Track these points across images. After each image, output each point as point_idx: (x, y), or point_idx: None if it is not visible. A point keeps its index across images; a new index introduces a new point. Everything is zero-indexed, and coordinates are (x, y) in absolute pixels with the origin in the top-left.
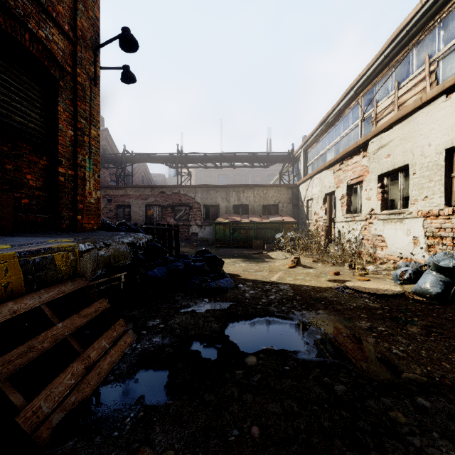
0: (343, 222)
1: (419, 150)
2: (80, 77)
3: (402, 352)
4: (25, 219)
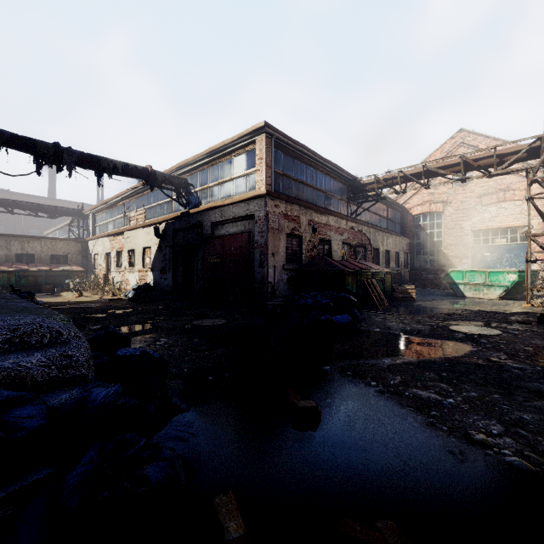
0: (115, 272)
1: (138, 244)
2: None
3: (103, 304)
4: None
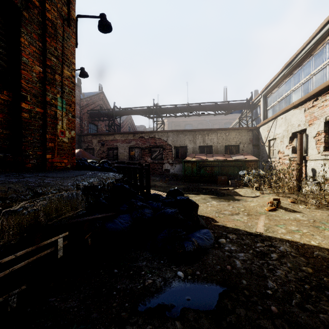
0: (320, 160)
1: None
2: (50, 14)
3: None
4: None
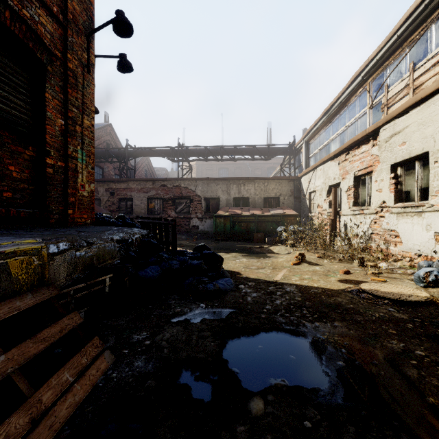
0: (350, 215)
1: None
2: (71, 63)
3: None
4: (5, 214)
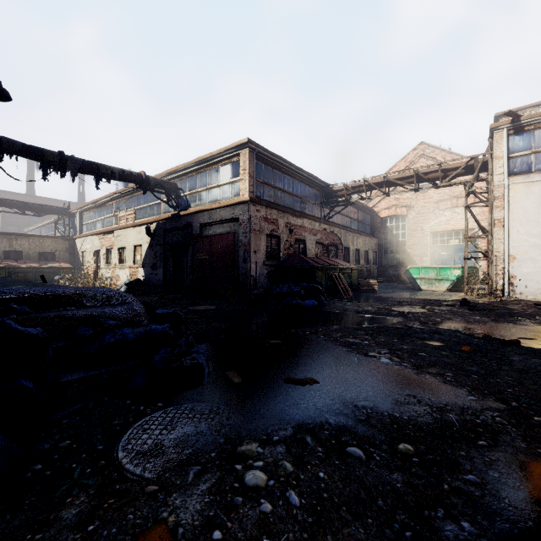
0: (104, 268)
1: (128, 243)
2: None
3: None
4: None
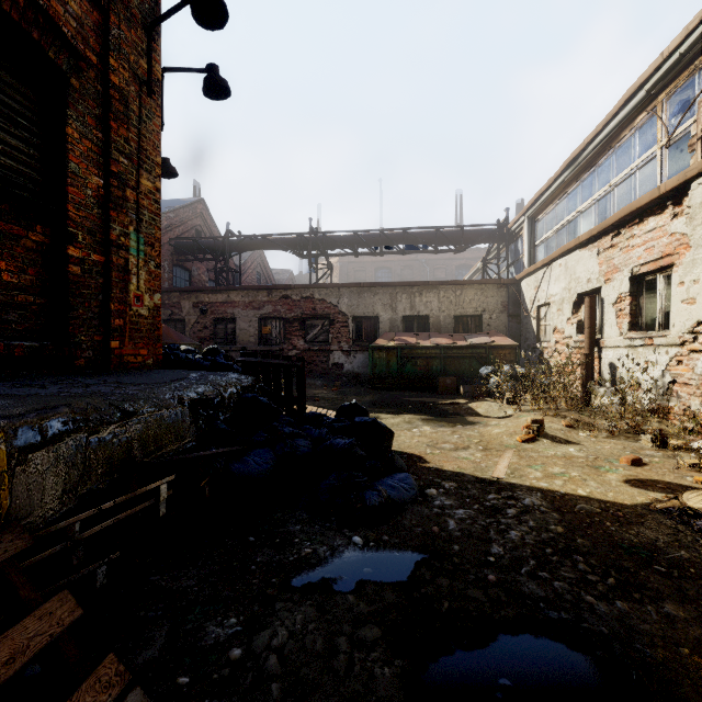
0: (622, 347)
1: None
2: (117, 76)
3: None
4: None
